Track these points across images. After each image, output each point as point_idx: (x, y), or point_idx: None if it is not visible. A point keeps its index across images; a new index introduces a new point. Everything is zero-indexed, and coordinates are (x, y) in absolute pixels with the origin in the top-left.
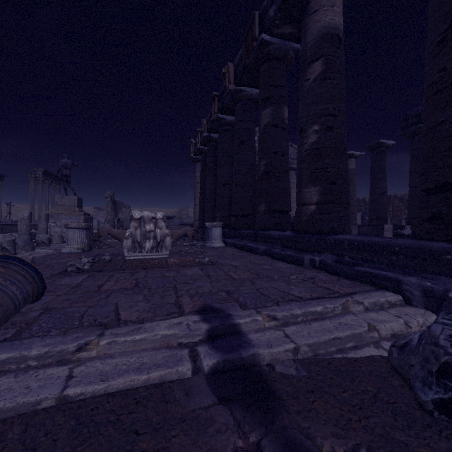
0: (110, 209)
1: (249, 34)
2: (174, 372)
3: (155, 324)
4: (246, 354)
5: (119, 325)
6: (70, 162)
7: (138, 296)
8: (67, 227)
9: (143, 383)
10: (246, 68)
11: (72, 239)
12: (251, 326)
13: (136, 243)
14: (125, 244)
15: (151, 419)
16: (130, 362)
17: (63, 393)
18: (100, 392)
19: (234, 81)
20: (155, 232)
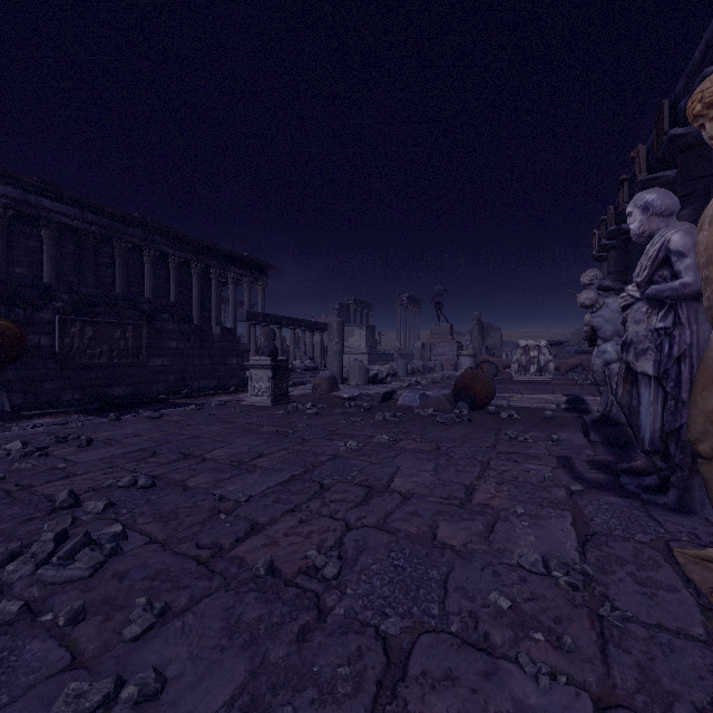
0: (476, 334)
1: (659, 123)
2: (548, 406)
3: (539, 395)
4: (583, 407)
5: (523, 394)
6: (442, 289)
7: (529, 390)
8: (459, 355)
9: (535, 406)
10: (657, 161)
11: (463, 364)
12: (593, 402)
13: (521, 367)
14: (512, 368)
15: (539, 409)
16: (530, 402)
17: (509, 403)
18: (520, 406)
19: (646, 168)
20: (538, 358)
